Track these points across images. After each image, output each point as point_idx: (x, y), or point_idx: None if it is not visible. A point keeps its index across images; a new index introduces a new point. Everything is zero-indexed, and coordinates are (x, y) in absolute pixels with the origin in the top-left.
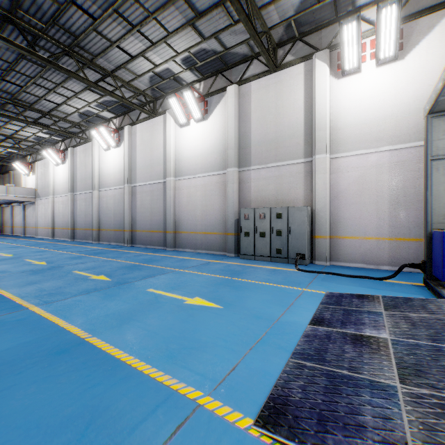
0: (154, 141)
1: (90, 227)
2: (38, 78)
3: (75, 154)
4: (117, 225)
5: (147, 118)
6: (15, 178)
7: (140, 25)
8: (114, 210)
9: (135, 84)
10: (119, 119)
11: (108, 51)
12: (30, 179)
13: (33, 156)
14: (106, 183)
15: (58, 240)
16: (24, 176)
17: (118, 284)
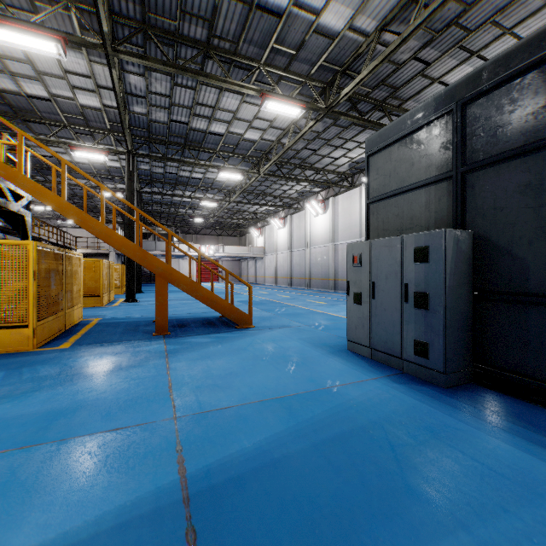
0: (352, 208)
1: (303, 277)
2: (278, 180)
3: (292, 220)
4: (324, 275)
5: (347, 190)
6: (249, 239)
7: (341, 145)
8: (321, 263)
9: (337, 170)
10: (325, 192)
11: (321, 160)
12: (259, 239)
13: (262, 223)
14: (315, 242)
15: (281, 287)
16: (255, 238)
17: (331, 305)
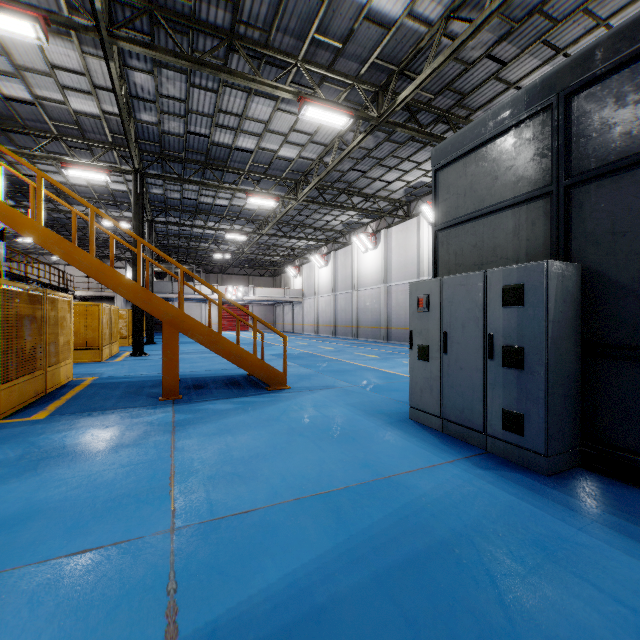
0: (408, 242)
1: (349, 325)
2: (320, 209)
3: (336, 257)
4: (374, 323)
5: (402, 221)
6: (285, 280)
7: (396, 166)
8: (371, 308)
9: (391, 196)
10: (376, 223)
11: (372, 184)
12: (297, 280)
13: (300, 260)
14: (364, 283)
15: (323, 336)
16: (292, 278)
17: (385, 359)
